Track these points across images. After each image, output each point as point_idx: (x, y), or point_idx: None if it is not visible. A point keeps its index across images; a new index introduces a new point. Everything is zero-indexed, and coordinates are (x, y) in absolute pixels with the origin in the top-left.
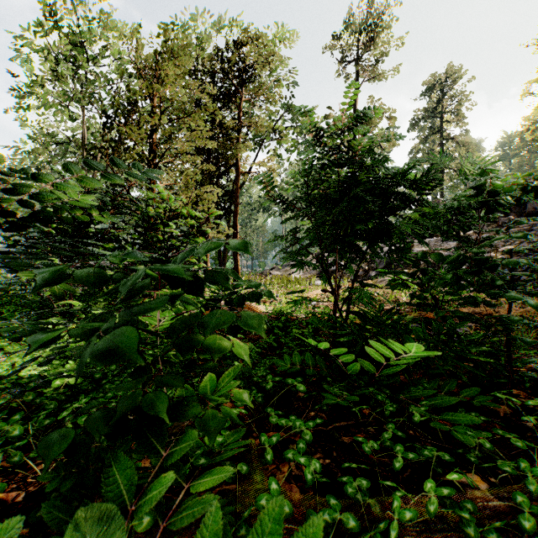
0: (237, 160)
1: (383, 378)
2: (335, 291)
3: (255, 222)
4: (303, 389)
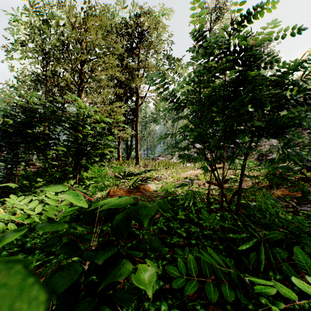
0: (137, 89)
1: (303, 304)
2: (222, 184)
3: (149, 128)
4: None
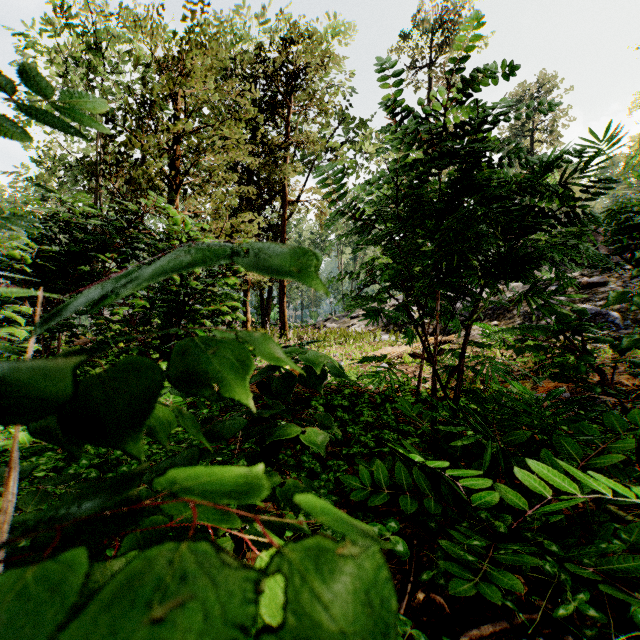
0: (284, 186)
1: (539, 518)
2: (435, 357)
3: None
4: (402, 549)
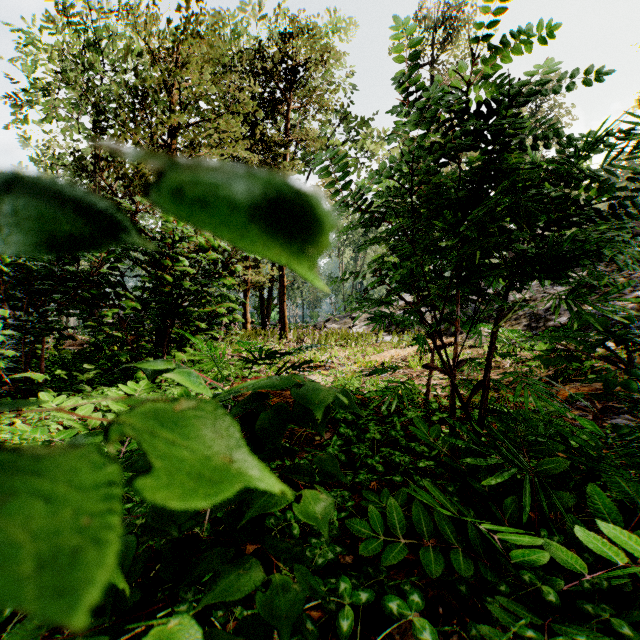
0: None
1: (598, 582)
2: (454, 370)
3: None
4: (430, 638)
